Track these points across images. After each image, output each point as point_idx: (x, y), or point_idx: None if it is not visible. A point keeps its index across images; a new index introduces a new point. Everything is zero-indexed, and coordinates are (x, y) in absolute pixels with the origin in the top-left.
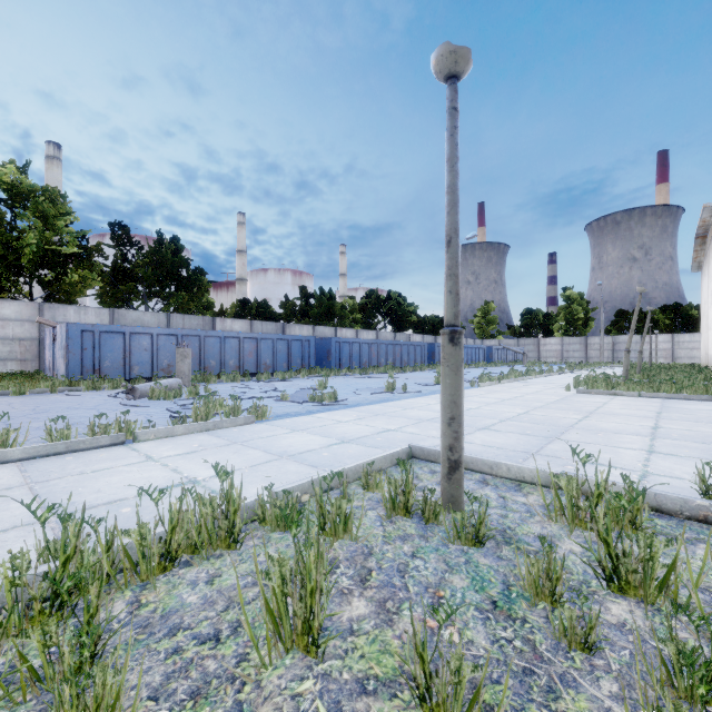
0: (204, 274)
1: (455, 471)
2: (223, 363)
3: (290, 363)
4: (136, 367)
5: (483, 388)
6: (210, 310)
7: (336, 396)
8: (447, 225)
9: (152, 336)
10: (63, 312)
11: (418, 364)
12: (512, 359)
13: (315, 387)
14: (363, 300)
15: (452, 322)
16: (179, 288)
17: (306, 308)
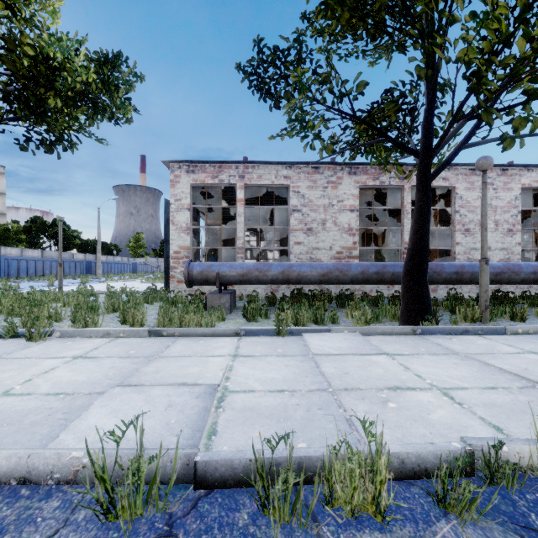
0: None
1: (61, 289)
2: None
3: None
4: None
5: (105, 283)
6: None
7: (19, 287)
8: (59, 246)
9: None
10: None
11: (78, 274)
12: (152, 271)
13: None
14: (27, 224)
15: (60, 263)
16: None
17: None
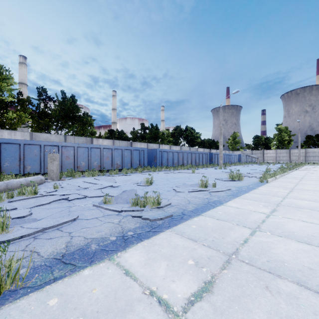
0: (91, 116)
1: None
2: (89, 163)
3: (132, 163)
4: (28, 166)
5: (274, 184)
6: (94, 135)
7: (159, 201)
8: None
9: (40, 146)
10: (1, 133)
11: (204, 163)
12: (250, 161)
13: (143, 182)
14: (173, 131)
15: None
16: (73, 122)
17: (144, 135)
